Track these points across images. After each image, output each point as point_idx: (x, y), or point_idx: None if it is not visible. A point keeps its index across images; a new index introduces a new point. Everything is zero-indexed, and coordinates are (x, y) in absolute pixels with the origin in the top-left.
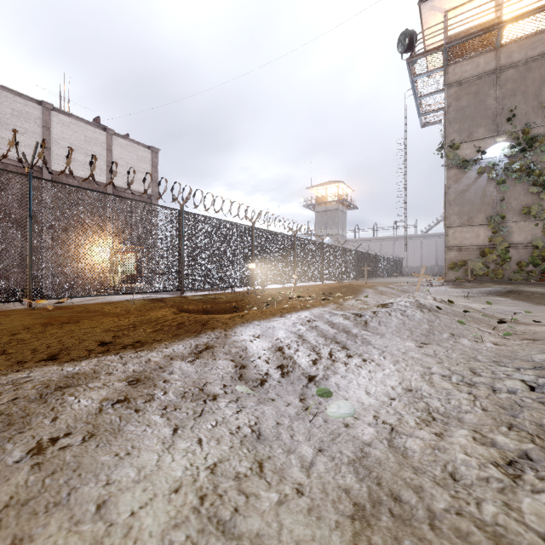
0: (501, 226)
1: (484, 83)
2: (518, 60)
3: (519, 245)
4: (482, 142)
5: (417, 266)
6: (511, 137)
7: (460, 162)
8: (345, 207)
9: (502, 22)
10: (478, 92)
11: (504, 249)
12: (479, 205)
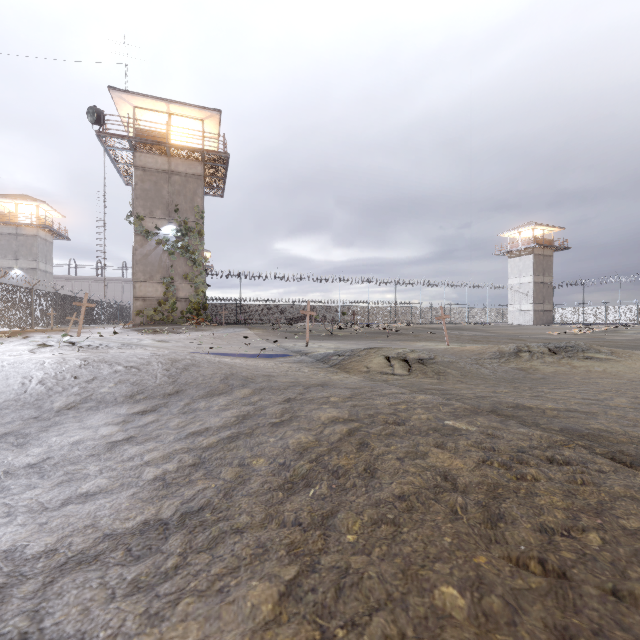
0: (172, 285)
1: (161, 178)
2: (182, 172)
3: (182, 299)
4: (160, 221)
5: None
6: (178, 223)
7: (144, 231)
8: (50, 234)
9: (167, 144)
10: (157, 182)
11: (173, 301)
12: (158, 268)
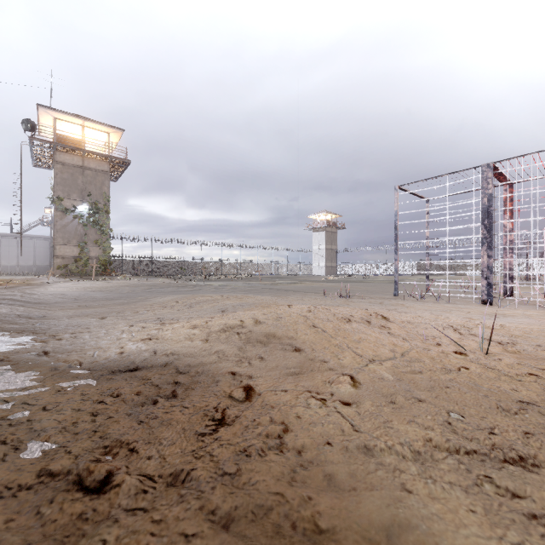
0: (85, 247)
1: (77, 171)
2: (93, 168)
3: (93, 258)
4: (76, 202)
5: (13, 265)
6: (90, 204)
7: (64, 209)
8: None
9: (85, 150)
10: (74, 174)
11: (87, 259)
12: (74, 235)
